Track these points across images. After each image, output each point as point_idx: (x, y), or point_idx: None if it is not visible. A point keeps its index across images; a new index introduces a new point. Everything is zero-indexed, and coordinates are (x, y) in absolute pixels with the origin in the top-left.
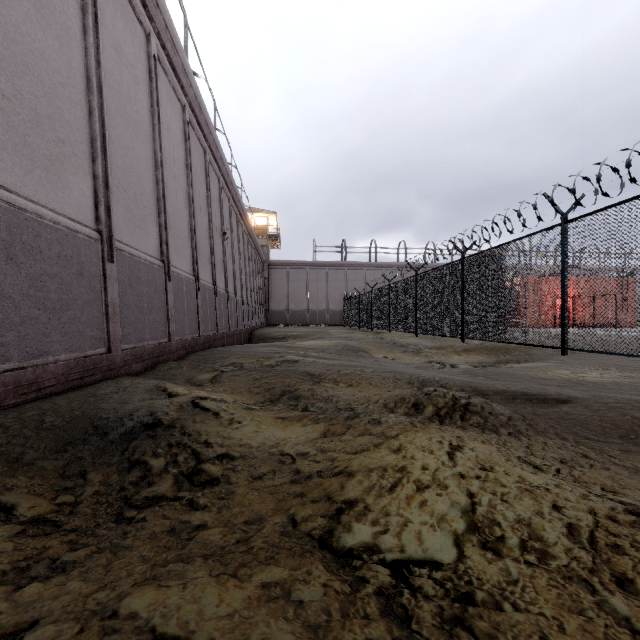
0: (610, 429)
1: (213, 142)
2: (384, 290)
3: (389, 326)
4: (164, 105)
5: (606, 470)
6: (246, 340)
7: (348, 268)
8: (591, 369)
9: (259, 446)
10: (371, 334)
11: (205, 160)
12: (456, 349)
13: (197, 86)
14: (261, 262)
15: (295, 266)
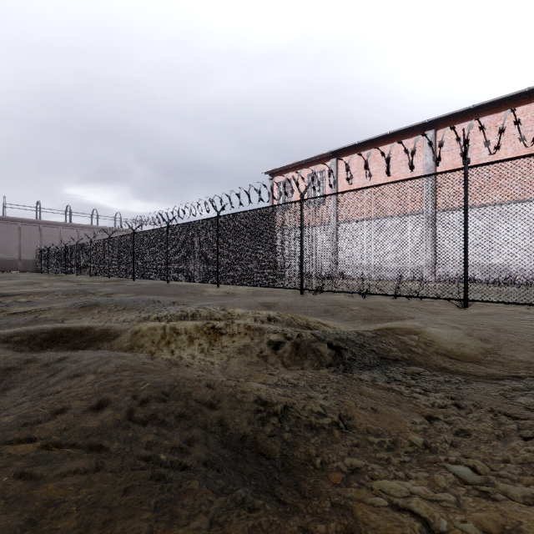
0: None
1: None
2: (63, 249)
3: (65, 271)
4: None
5: None
6: None
7: (43, 225)
8: None
9: None
10: (54, 276)
11: None
12: (101, 282)
13: None
14: None
15: None
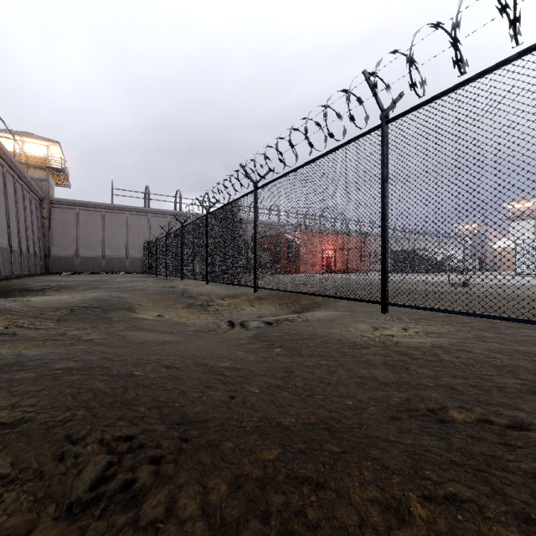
0: None
1: None
2: (177, 233)
3: (182, 273)
4: None
5: None
6: None
7: (151, 215)
8: (387, 320)
9: None
10: (163, 282)
11: None
12: (250, 297)
13: None
14: (36, 197)
15: (87, 207)
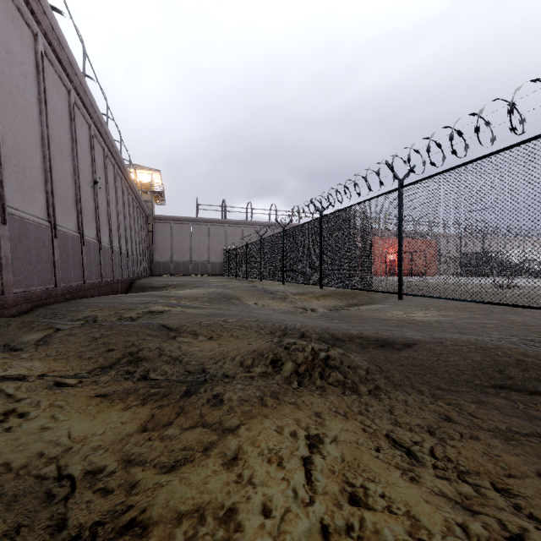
0: (456, 375)
1: (80, 85)
2: (257, 244)
3: (261, 275)
4: (1, 22)
5: (477, 441)
6: (125, 290)
7: (228, 225)
8: (417, 309)
9: (26, 465)
10: (246, 282)
11: (69, 102)
12: (316, 295)
13: (54, 17)
14: (145, 216)
15: (179, 221)
